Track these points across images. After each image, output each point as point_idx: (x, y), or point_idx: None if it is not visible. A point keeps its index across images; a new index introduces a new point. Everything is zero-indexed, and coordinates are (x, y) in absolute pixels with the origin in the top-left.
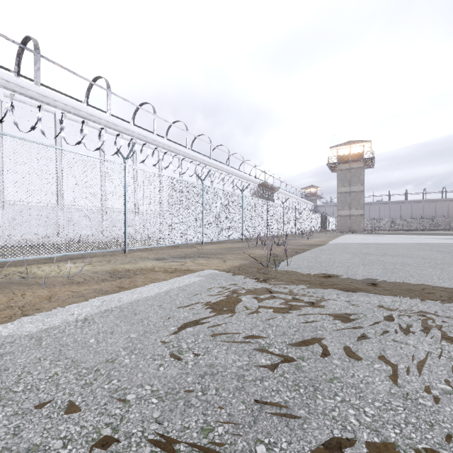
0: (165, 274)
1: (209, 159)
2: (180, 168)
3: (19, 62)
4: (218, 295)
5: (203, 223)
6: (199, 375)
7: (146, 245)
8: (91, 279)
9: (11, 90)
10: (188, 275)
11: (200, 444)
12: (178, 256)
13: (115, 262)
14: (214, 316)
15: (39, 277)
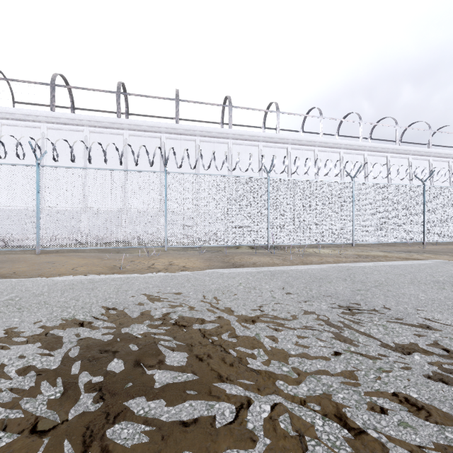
0: (400, 259)
1: (426, 149)
2: (399, 175)
3: (265, 120)
4: (452, 269)
5: (424, 223)
6: (446, 281)
7: (368, 242)
8: (348, 257)
9: (266, 142)
10: (421, 260)
11: (451, 287)
12: (401, 251)
13: (351, 250)
14: (451, 273)
15: (318, 253)
